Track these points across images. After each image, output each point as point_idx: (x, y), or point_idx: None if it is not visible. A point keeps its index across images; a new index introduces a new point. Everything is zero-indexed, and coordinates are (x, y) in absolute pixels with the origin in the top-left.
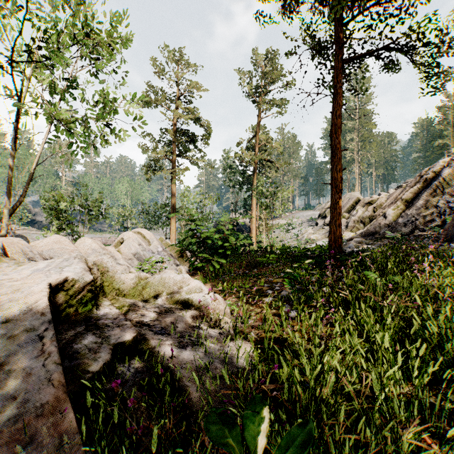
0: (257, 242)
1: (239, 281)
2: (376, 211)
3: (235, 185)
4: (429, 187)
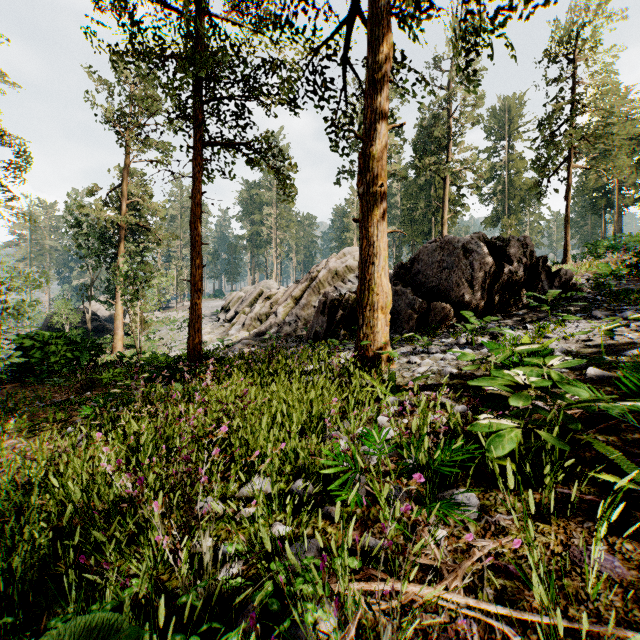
0: (128, 347)
1: (49, 413)
2: (273, 307)
3: (88, 256)
4: (310, 287)
